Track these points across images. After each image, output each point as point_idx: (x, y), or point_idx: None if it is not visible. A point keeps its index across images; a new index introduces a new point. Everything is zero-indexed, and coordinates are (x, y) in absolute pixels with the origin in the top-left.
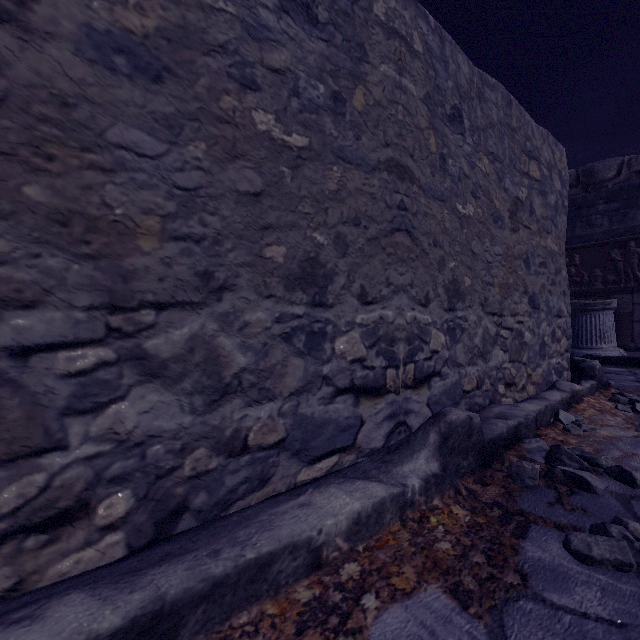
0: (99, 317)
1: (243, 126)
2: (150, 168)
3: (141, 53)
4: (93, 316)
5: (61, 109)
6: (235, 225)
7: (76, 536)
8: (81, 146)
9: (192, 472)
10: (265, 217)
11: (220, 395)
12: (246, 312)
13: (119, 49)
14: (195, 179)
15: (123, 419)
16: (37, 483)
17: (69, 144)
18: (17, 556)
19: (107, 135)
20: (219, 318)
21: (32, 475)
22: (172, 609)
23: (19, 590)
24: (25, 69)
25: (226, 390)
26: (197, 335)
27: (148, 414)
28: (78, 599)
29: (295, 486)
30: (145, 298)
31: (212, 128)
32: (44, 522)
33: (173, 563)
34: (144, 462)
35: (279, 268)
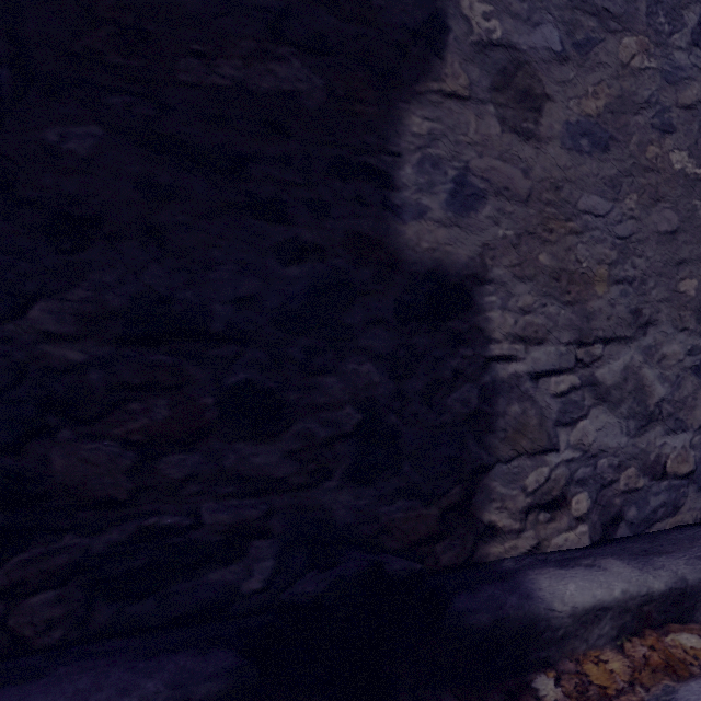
0: (571, 350)
1: (662, 170)
2: (601, 225)
3: (595, 131)
4: (568, 350)
5: (555, 193)
6: (655, 264)
7: (563, 520)
8: (565, 218)
9: (625, 487)
10: (679, 253)
11: (646, 421)
12: (663, 345)
13: (583, 133)
14: (628, 228)
15: (586, 433)
16: (544, 474)
17: (559, 218)
18: (535, 524)
19: (578, 205)
20: (643, 351)
21: (542, 467)
22: (690, 592)
23: (538, 549)
24: (538, 169)
25: (650, 417)
26: (628, 366)
27: (601, 432)
28: (616, 563)
29: (700, 521)
30: (597, 334)
31: (640, 179)
32: (546, 504)
33: (667, 557)
34: (594, 471)
35: (691, 301)
